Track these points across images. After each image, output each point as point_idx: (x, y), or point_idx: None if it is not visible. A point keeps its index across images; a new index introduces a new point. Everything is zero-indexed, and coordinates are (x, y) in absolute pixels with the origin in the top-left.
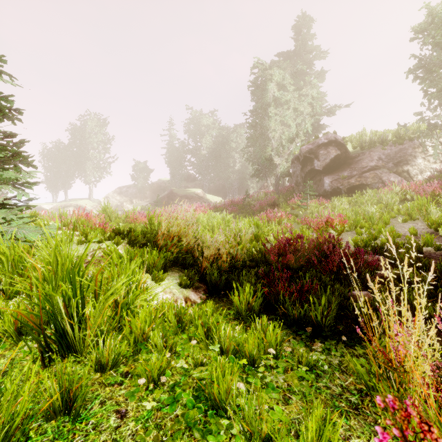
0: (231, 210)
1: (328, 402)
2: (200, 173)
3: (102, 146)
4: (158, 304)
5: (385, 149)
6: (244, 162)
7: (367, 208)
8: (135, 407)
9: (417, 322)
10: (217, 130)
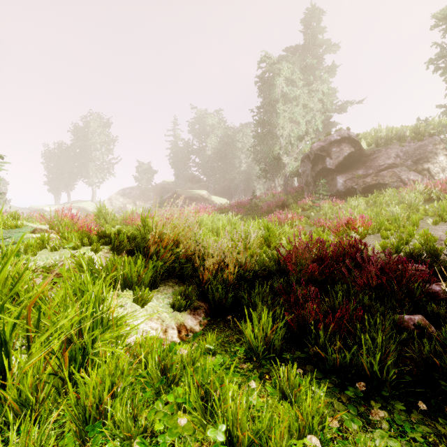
0: (237, 211)
1: None
2: (205, 174)
3: (105, 147)
4: (134, 343)
5: (402, 146)
6: (251, 163)
7: (392, 208)
8: None
9: None
10: (222, 130)
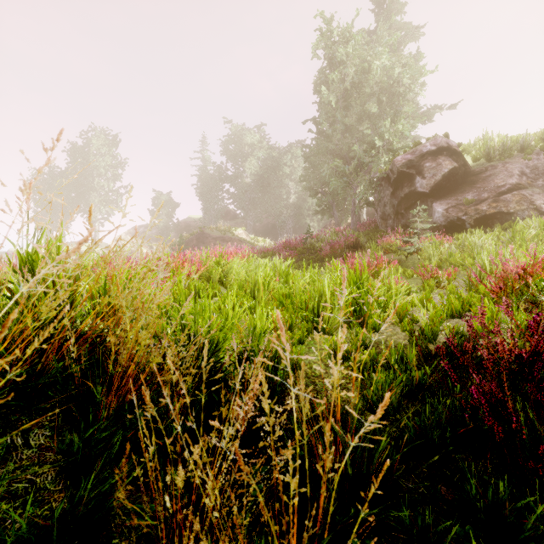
0: (285, 255)
1: None
2: (242, 208)
3: (111, 172)
4: None
5: (529, 159)
6: (302, 193)
7: None
8: None
9: None
10: (265, 151)
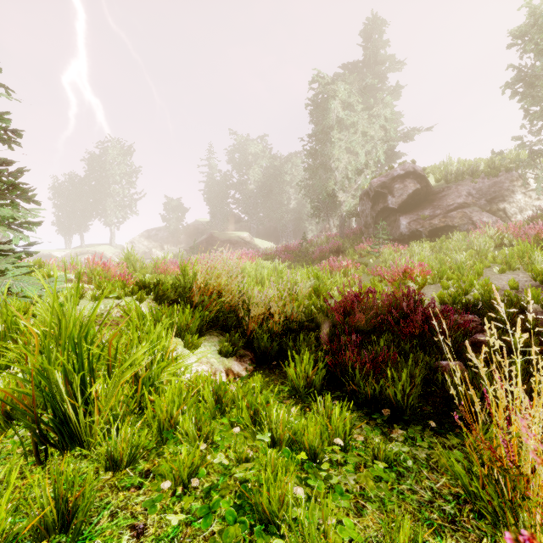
0: (284, 258)
1: (415, 512)
2: (247, 213)
3: (126, 180)
4: (191, 378)
5: (475, 182)
6: (301, 199)
7: (455, 255)
8: (157, 520)
9: (538, 408)
10: (267, 160)
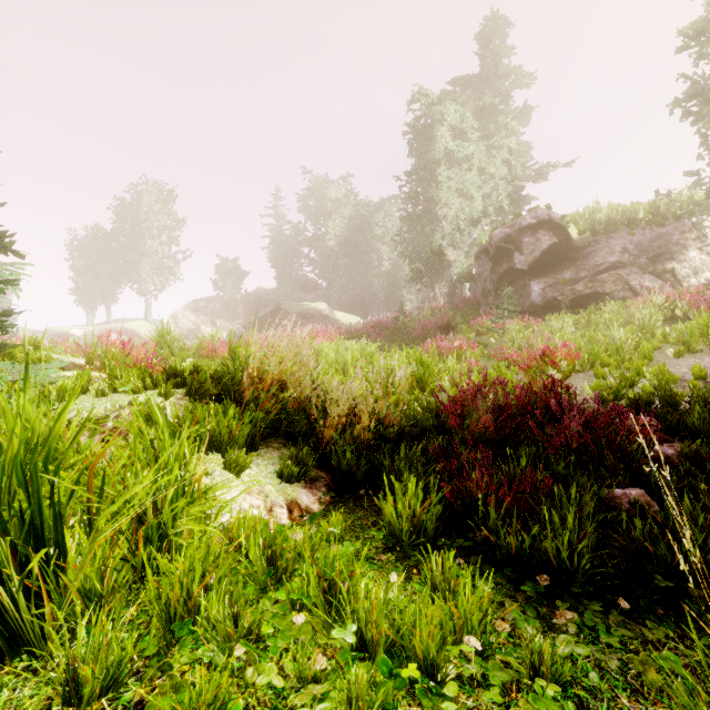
0: (375, 336)
1: None
2: (325, 278)
3: (166, 234)
4: (229, 523)
5: (633, 234)
6: (397, 259)
7: (612, 332)
8: None
9: None
10: (352, 208)
